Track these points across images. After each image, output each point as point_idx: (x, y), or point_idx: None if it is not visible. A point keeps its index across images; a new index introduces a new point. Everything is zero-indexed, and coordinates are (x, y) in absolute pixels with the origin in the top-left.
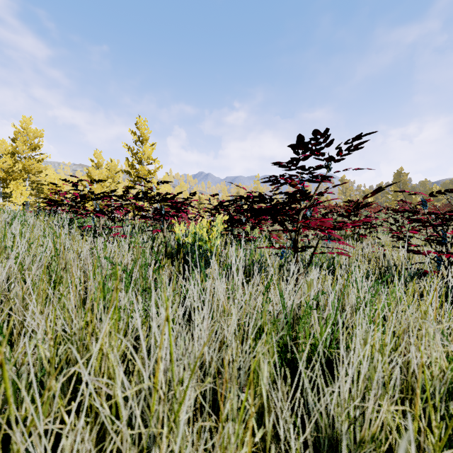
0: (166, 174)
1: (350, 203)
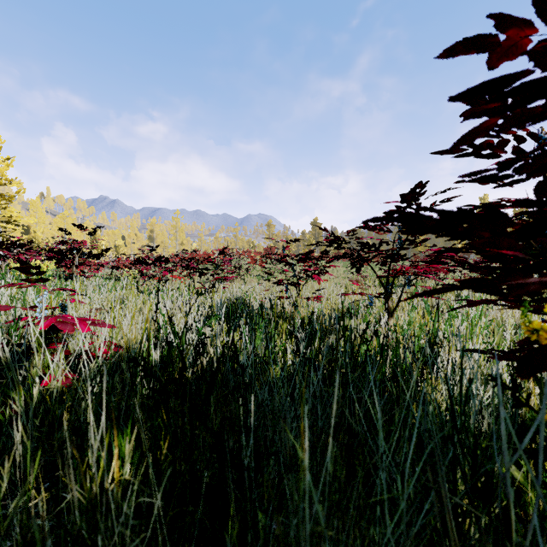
0: (37, 197)
1: (265, 249)
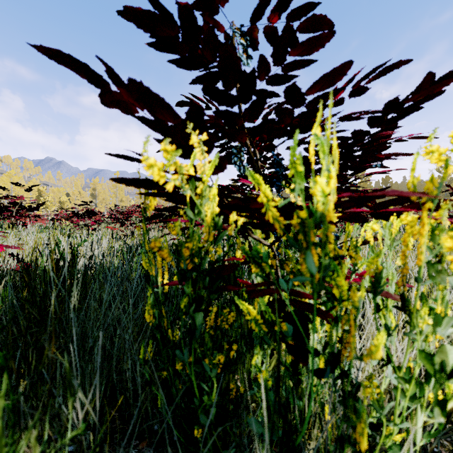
0: None
1: None
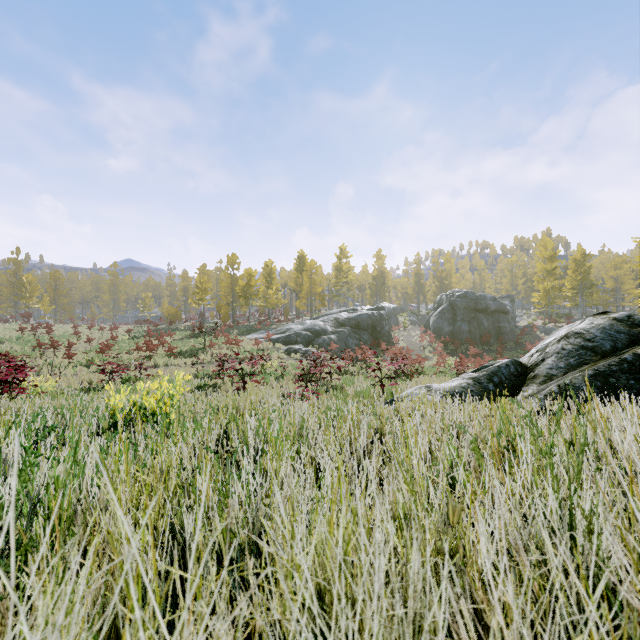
0: None
1: None
